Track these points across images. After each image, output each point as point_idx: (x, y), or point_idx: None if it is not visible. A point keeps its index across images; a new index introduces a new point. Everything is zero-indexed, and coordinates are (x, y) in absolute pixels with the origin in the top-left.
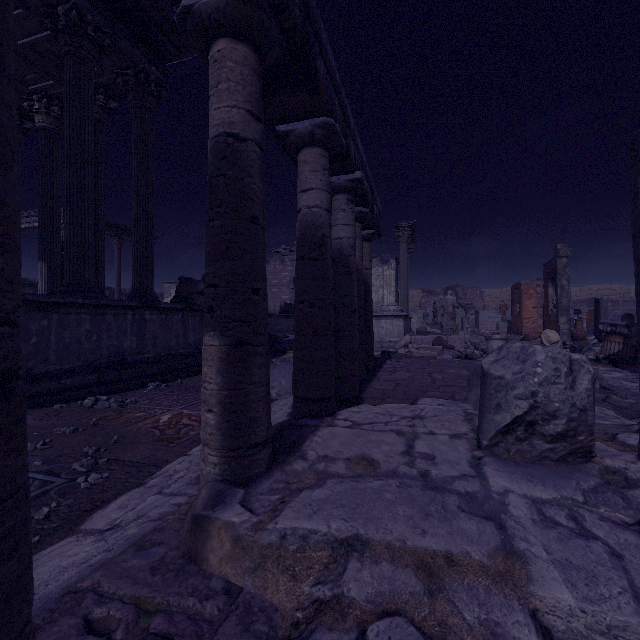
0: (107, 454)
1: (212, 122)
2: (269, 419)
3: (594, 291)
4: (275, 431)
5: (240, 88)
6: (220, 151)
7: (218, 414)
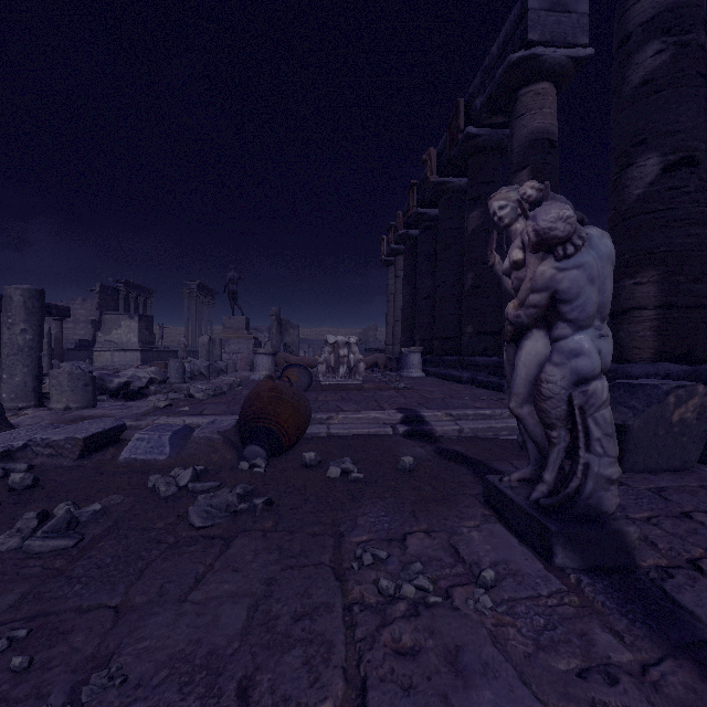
0: None
1: None
2: None
3: None
4: None
5: None
6: None
7: None
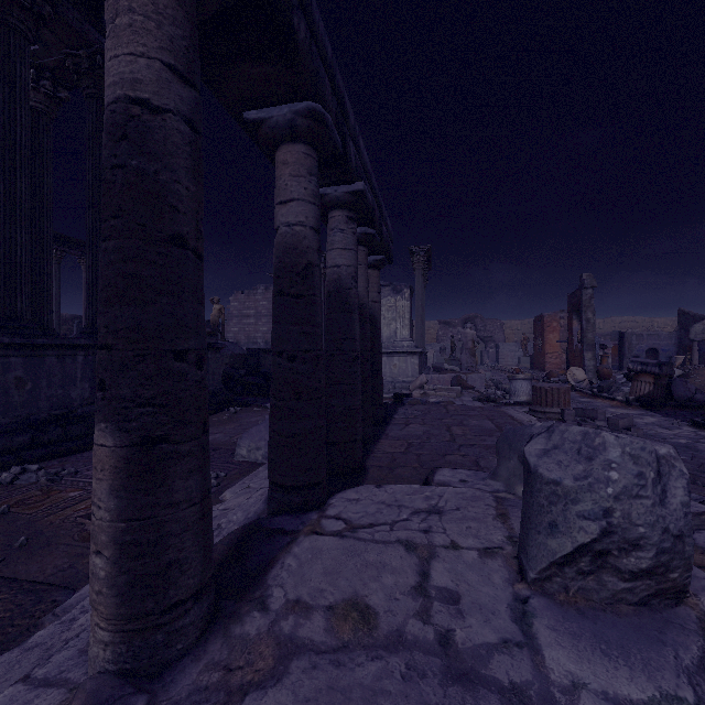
0: (2, 568)
1: (106, 79)
2: (206, 553)
3: (617, 323)
4: (235, 542)
5: (152, 26)
6: (117, 126)
7: (111, 560)
